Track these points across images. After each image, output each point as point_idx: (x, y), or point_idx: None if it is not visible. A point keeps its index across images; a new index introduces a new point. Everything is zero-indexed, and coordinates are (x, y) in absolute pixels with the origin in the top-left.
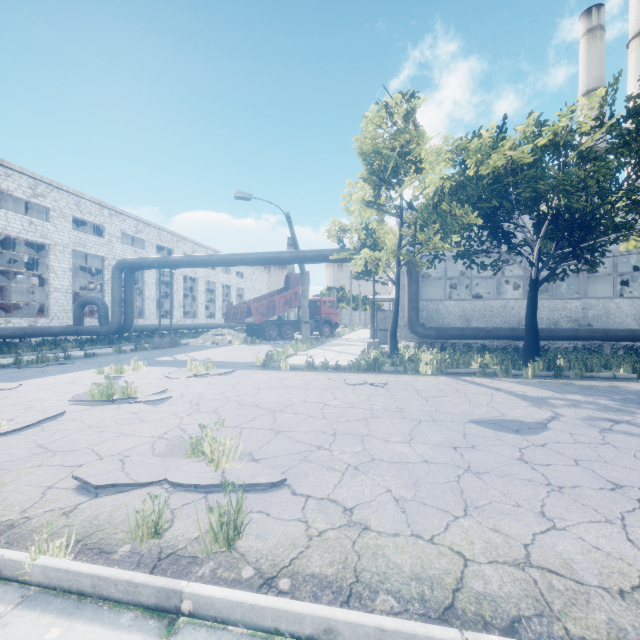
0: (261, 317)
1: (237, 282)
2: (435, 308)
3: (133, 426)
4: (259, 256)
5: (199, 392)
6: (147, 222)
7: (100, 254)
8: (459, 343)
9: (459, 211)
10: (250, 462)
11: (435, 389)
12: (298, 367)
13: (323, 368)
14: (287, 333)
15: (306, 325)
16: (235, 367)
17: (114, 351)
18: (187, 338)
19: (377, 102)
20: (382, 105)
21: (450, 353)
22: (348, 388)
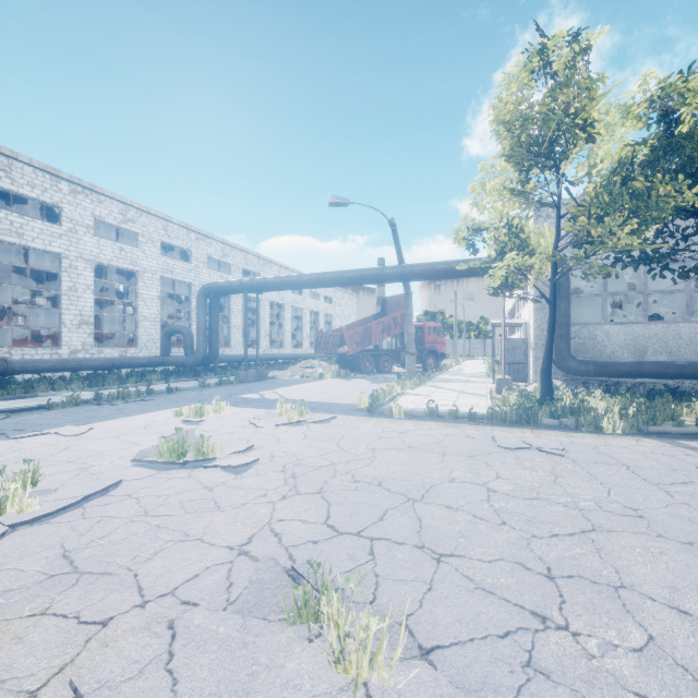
0: (355, 347)
1: (325, 308)
2: (589, 335)
3: (203, 518)
4: (356, 274)
5: (294, 452)
6: (233, 245)
7: (187, 280)
8: (626, 382)
9: (665, 188)
10: (415, 661)
11: (658, 465)
12: (415, 414)
13: (451, 417)
14: (385, 365)
15: (411, 356)
16: (333, 411)
17: (198, 385)
18: (274, 370)
19: (526, 49)
20: (534, 51)
21: (632, 399)
22: (507, 455)
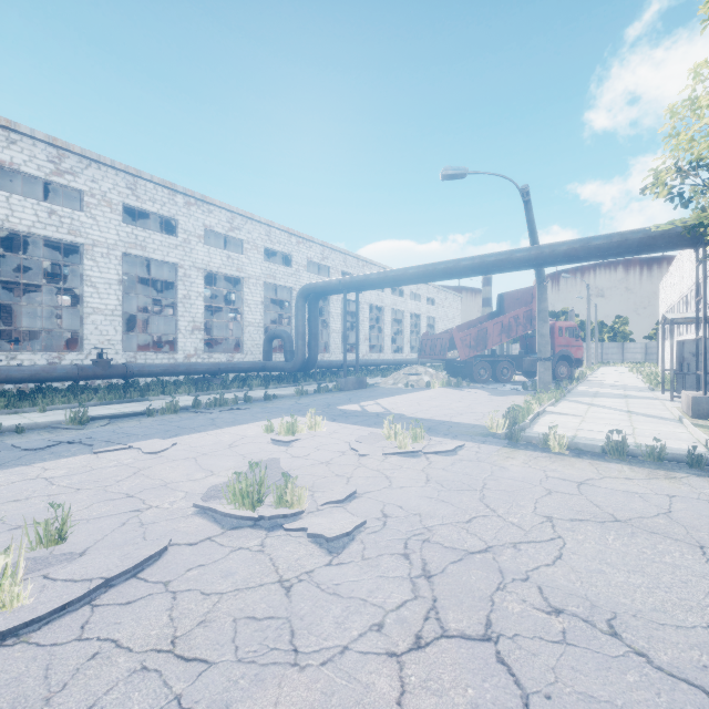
0: (468, 351)
1: (427, 310)
2: None
3: (263, 690)
4: (475, 261)
5: (416, 510)
6: (332, 247)
7: (288, 285)
8: None
9: None
10: None
11: None
12: (584, 448)
13: (653, 458)
14: (503, 373)
15: (545, 363)
16: (456, 435)
17: (295, 392)
18: (374, 376)
19: None
20: None
21: None
22: None
